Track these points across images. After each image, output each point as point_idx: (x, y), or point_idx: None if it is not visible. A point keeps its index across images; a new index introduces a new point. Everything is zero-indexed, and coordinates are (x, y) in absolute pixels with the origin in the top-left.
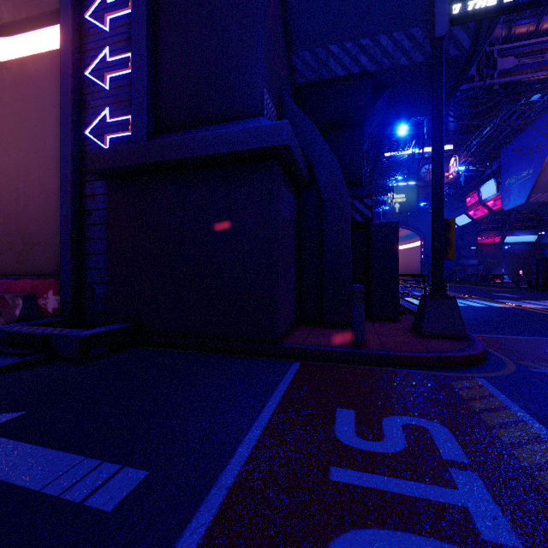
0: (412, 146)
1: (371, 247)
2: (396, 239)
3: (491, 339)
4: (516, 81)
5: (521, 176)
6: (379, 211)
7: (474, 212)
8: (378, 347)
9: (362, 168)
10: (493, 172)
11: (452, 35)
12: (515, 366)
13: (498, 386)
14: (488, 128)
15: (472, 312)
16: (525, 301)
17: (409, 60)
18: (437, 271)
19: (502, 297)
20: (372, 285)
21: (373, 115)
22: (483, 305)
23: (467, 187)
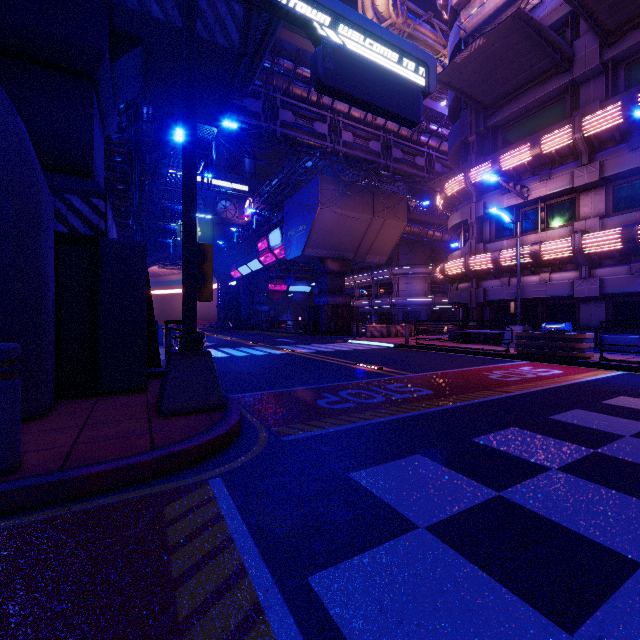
0: (201, 169)
1: (99, 276)
2: (143, 268)
3: (256, 398)
4: (294, 138)
5: (298, 230)
6: (169, 242)
7: (265, 259)
8: (52, 463)
9: (92, 148)
10: (279, 222)
11: (219, 15)
12: (267, 437)
13: (235, 488)
14: (277, 179)
15: (251, 363)
16: (299, 346)
17: (165, 15)
18: (189, 317)
19: (283, 343)
20: (101, 338)
21: (119, 78)
22: (264, 353)
23: (259, 232)
